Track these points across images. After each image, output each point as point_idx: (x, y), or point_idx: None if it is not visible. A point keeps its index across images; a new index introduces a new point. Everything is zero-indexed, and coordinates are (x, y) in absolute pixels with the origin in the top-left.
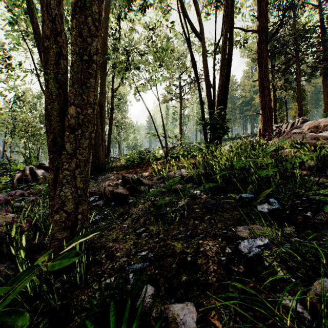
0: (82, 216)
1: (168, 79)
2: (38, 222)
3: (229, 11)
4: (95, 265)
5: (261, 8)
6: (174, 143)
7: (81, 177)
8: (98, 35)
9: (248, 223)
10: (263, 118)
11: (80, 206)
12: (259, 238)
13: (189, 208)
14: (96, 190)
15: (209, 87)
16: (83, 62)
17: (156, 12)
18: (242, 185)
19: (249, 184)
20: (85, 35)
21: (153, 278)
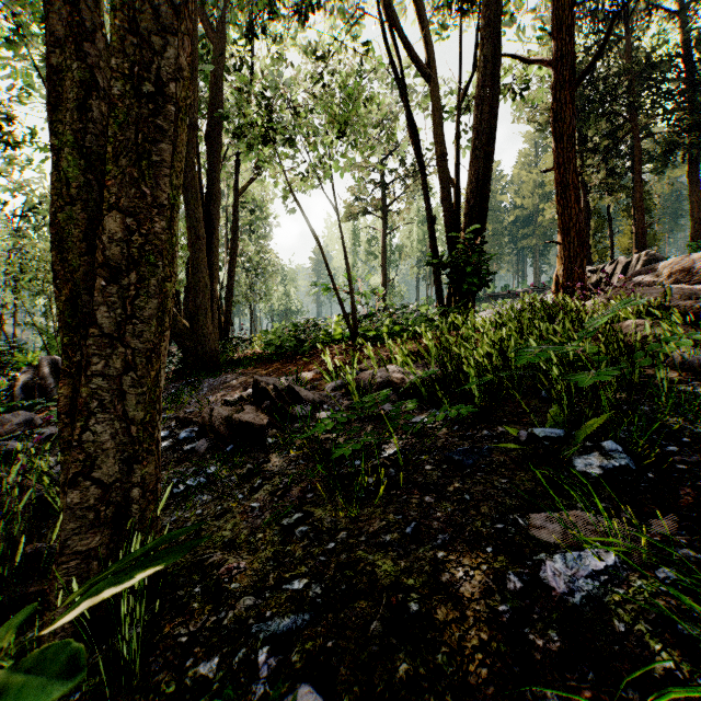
0: (143, 490)
1: (358, 169)
2: (48, 494)
3: (492, 15)
4: (174, 617)
5: (561, 12)
6: (371, 307)
7: (139, 394)
8: (180, 33)
9: (556, 505)
10: (565, 252)
11: (136, 467)
12: (590, 548)
13: (409, 462)
14: (194, 414)
15: (447, 184)
16: (142, 100)
17: (330, 19)
18: (531, 405)
19: (552, 405)
20: (146, 30)
21: (320, 663)
